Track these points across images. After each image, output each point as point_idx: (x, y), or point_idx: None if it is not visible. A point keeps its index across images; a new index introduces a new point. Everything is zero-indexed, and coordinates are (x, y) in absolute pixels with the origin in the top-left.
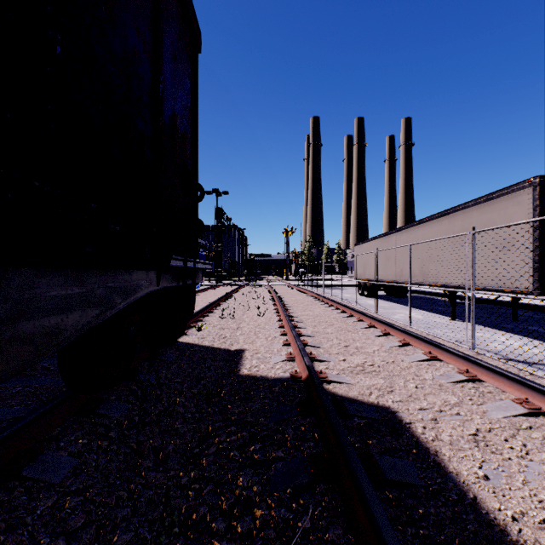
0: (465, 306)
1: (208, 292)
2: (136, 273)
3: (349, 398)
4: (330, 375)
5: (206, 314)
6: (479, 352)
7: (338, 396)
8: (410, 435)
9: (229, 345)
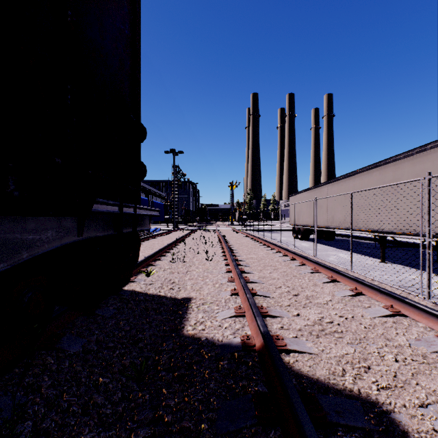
0: (388, 249)
1: (165, 236)
2: (35, 221)
3: (320, 384)
4: (288, 340)
5: (158, 258)
6: None
7: (304, 378)
8: None
9: (176, 292)
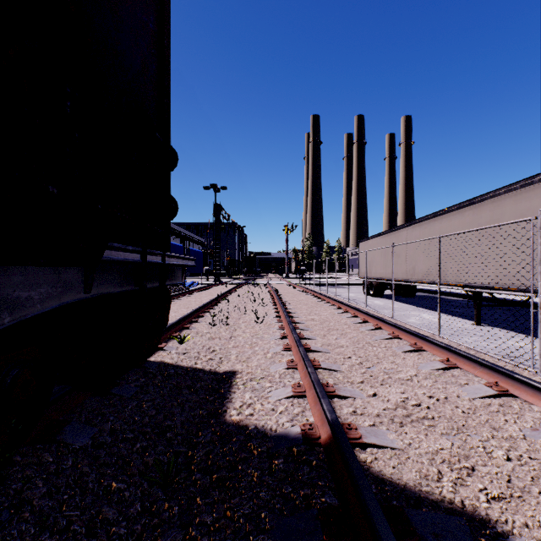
0: (483, 308)
1: (203, 291)
2: (21, 272)
3: (409, 492)
4: (364, 430)
5: (195, 319)
6: None
7: (387, 484)
8: None
9: (217, 364)
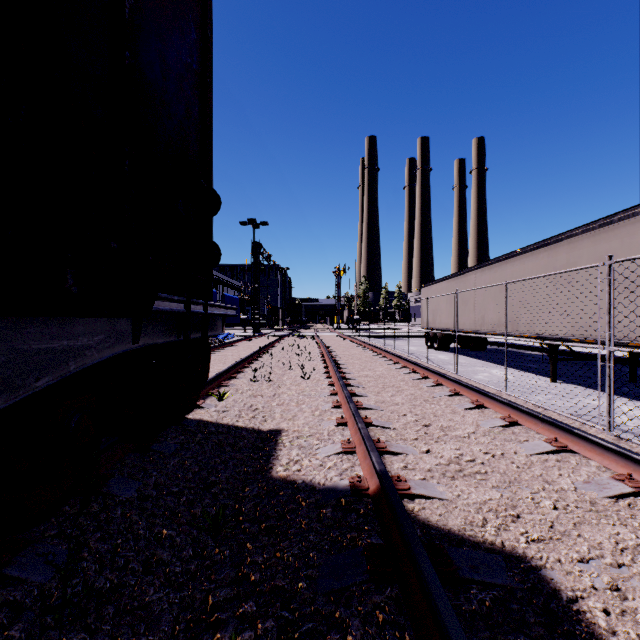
0: (562, 363)
1: (241, 344)
2: (83, 323)
3: (452, 535)
4: (413, 482)
5: (233, 375)
6: (621, 437)
7: (432, 528)
8: (587, 636)
9: (260, 422)
